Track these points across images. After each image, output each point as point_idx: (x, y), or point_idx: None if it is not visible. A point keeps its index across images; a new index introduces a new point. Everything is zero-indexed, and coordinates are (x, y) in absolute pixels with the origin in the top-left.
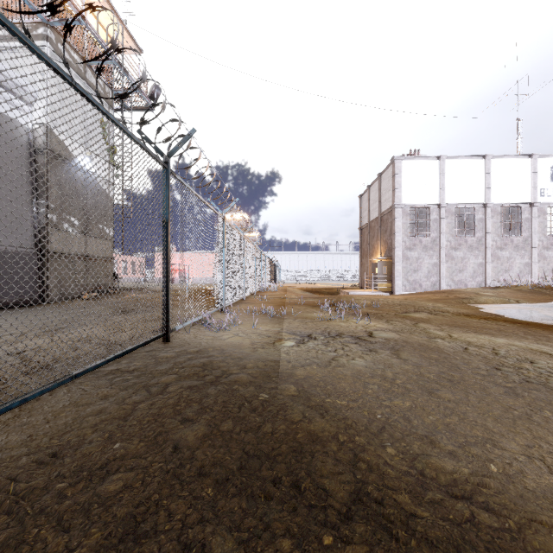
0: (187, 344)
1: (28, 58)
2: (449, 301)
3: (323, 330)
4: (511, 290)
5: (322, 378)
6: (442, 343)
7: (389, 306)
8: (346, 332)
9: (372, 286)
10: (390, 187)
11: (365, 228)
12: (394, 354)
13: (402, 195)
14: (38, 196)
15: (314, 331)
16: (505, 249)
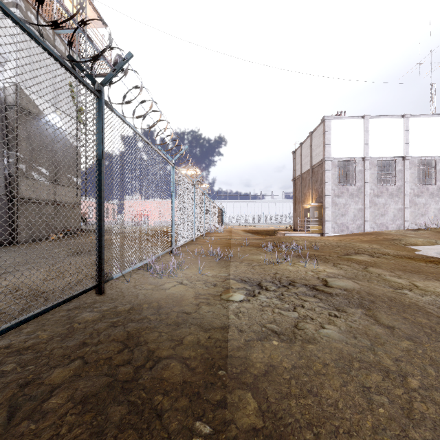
0: (121, 297)
1: (0, 23)
2: (382, 243)
3: (273, 277)
4: (432, 232)
5: (293, 374)
6: (415, 297)
7: (328, 247)
8: (298, 279)
9: (305, 228)
10: (321, 143)
11: (297, 179)
12: (369, 317)
13: (331, 150)
14: (8, 148)
15: (263, 278)
16: (421, 196)
